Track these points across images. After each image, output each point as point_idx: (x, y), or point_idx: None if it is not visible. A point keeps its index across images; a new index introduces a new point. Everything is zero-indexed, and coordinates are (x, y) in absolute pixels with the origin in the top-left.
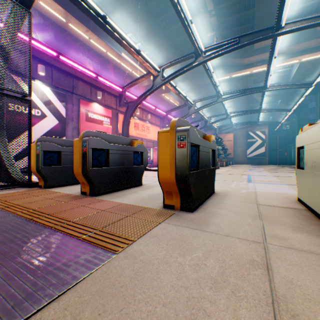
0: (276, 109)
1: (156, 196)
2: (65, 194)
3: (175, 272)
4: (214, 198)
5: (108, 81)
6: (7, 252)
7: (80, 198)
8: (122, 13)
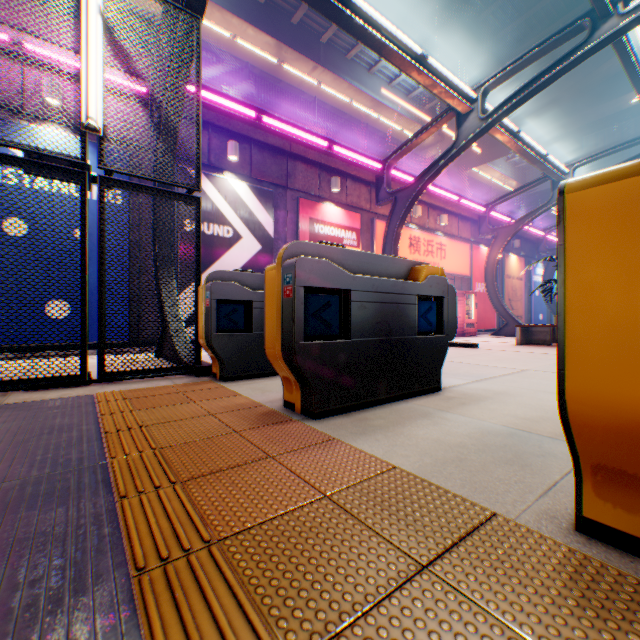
0: None
1: (505, 447)
2: (248, 402)
3: None
4: None
5: (352, 151)
6: None
7: (276, 421)
8: (382, 4)
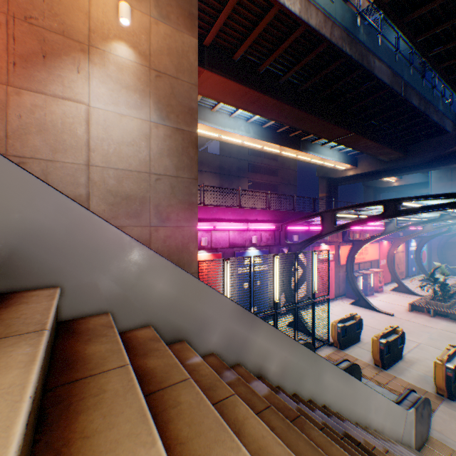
0: None
1: (423, 379)
2: (364, 362)
3: (454, 424)
4: None
5: None
6: None
7: (379, 370)
8: (339, 139)
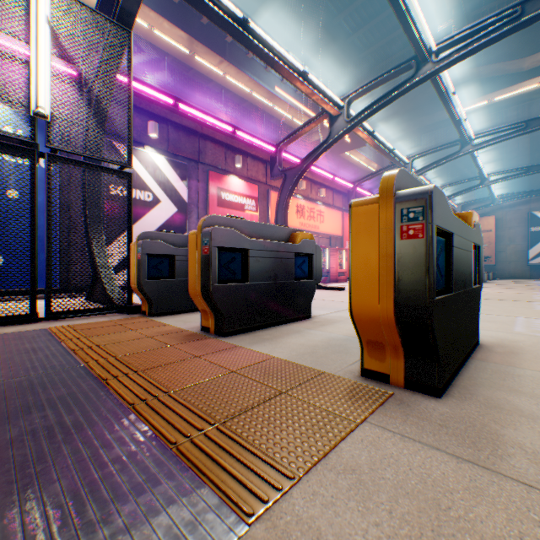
0: None
1: (340, 345)
2: (175, 329)
3: None
4: (483, 359)
5: (252, 136)
6: (26, 464)
7: (198, 339)
8: (276, 20)
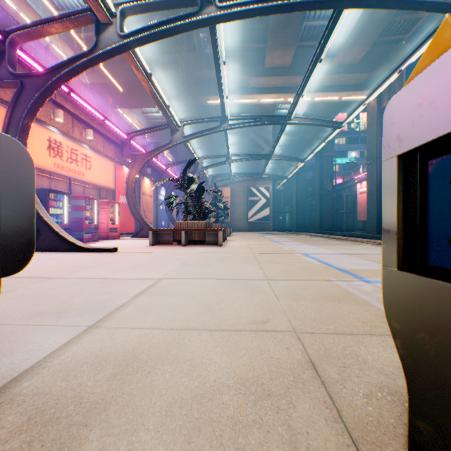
0: (289, 157)
1: None
2: None
3: None
4: None
5: None
6: None
7: None
8: None
